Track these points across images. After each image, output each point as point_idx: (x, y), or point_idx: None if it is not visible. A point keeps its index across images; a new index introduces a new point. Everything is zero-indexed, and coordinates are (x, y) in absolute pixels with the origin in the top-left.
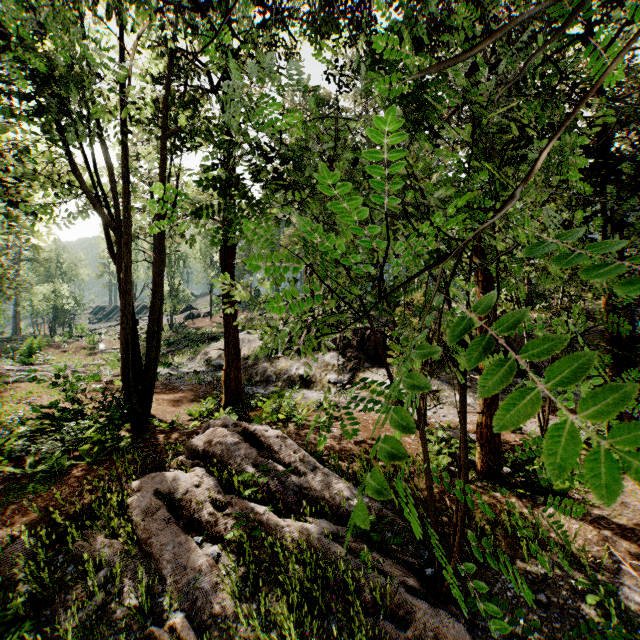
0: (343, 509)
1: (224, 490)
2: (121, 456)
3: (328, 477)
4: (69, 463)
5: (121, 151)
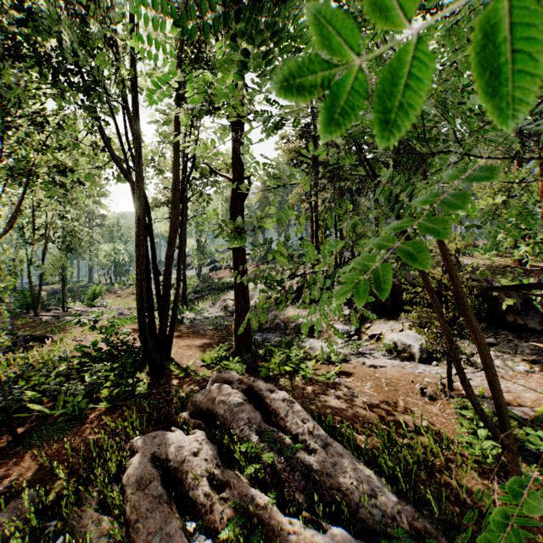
0: (365, 511)
1: (224, 460)
2: (135, 402)
3: (343, 459)
4: (88, 407)
5: (134, 108)
